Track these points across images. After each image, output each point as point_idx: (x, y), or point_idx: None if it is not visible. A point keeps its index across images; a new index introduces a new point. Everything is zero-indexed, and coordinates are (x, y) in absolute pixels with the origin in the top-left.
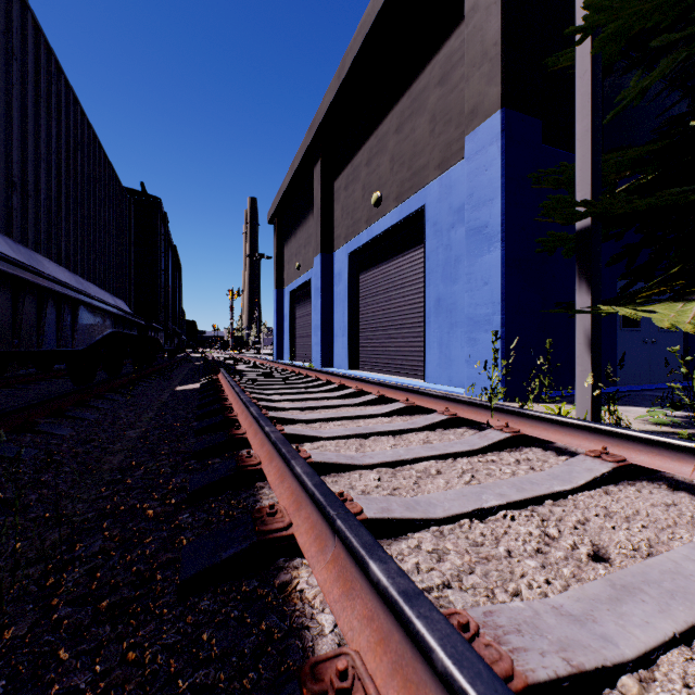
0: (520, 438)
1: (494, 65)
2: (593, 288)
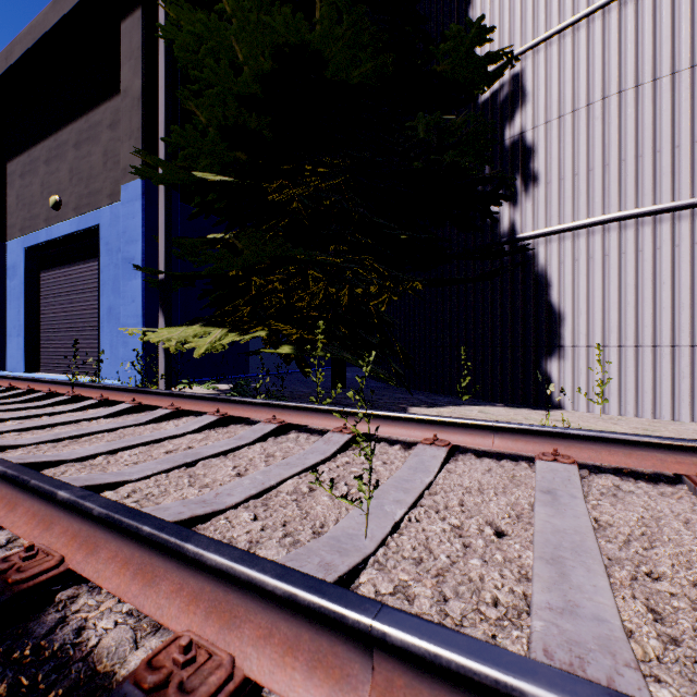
0: (80, 398)
1: (139, 144)
2: (166, 314)
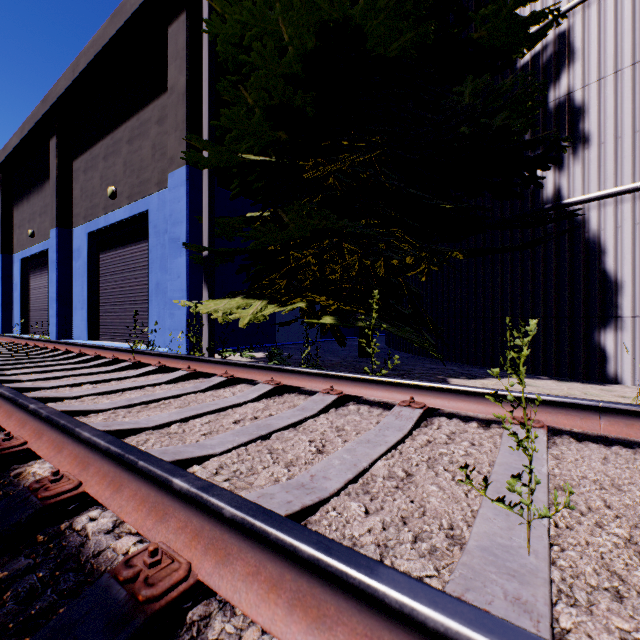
0: (140, 364)
1: (183, 135)
2: (210, 288)
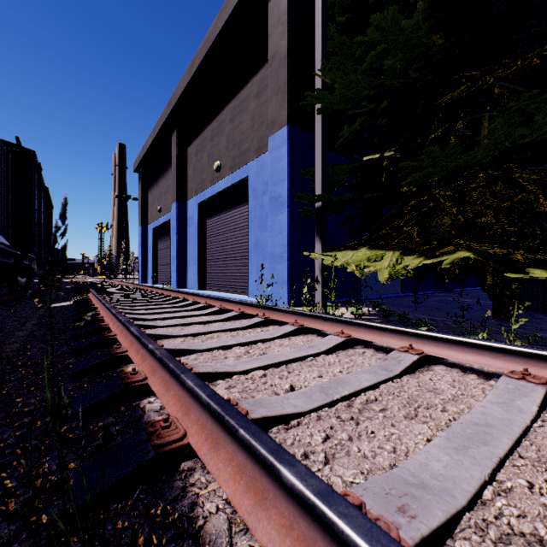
0: (269, 321)
1: (284, 97)
2: (322, 240)
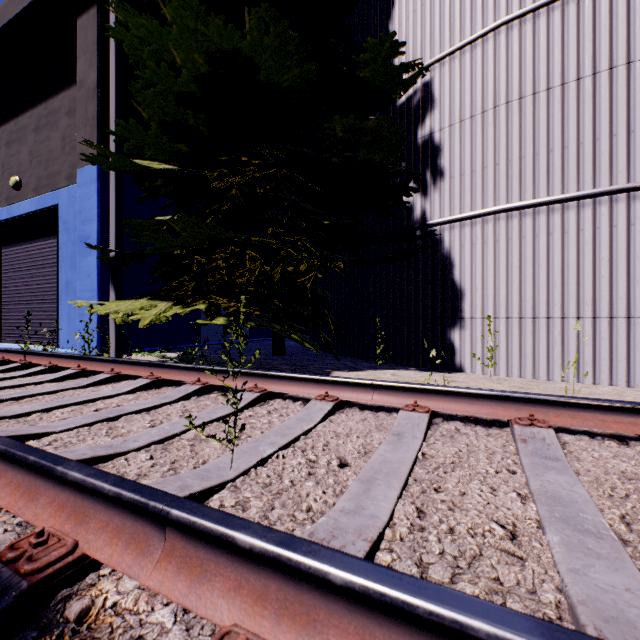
0: (31, 365)
1: (94, 131)
2: (117, 289)
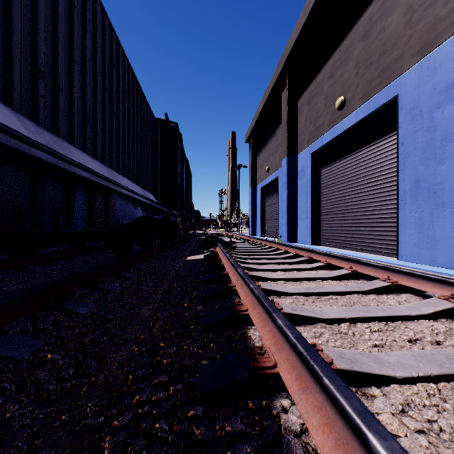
0: None
1: None
2: None
